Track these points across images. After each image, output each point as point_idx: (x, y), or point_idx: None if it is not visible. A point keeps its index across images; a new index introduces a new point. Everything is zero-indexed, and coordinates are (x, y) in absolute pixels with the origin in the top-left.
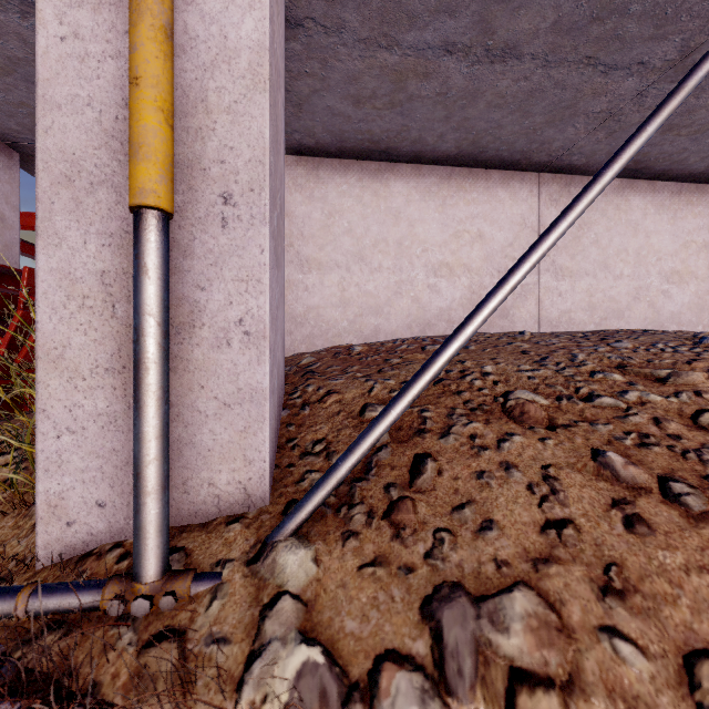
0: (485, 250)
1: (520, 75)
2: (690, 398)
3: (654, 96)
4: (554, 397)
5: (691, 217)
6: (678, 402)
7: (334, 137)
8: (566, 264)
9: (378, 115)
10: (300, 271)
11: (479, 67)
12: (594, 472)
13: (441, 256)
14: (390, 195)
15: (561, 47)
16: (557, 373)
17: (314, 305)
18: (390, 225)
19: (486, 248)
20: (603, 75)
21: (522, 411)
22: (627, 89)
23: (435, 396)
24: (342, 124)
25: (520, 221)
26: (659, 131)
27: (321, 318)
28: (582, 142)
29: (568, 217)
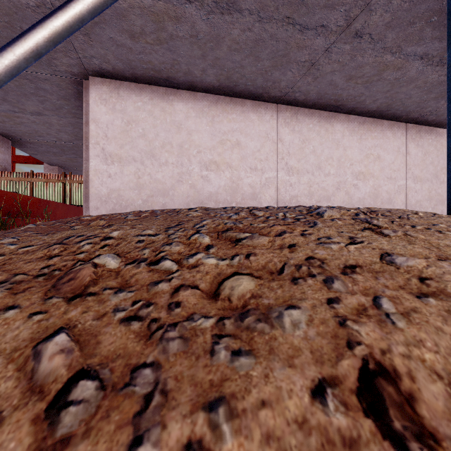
0: (241, 154)
1: (245, 27)
2: (240, 260)
3: (336, 53)
4: (132, 260)
5: (370, 139)
6: (227, 265)
7: (125, 65)
8: (295, 165)
9: (152, 49)
10: (105, 163)
11: (214, 16)
12: (21, 364)
13: (211, 156)
14: (174, 112)
15: (267, 6)
16: (166, 237)
17: (115, 188)
18: (174, 133)
19: (242, 152)
20: (300, 33)
21: (72, 277)
22: (318, 45)
23: (28, 260)
24: (128, 54)
25: (264, 135)
26: (345, 79)
27: (122, 198)
28: (299, 83)
29: (12, 44)
